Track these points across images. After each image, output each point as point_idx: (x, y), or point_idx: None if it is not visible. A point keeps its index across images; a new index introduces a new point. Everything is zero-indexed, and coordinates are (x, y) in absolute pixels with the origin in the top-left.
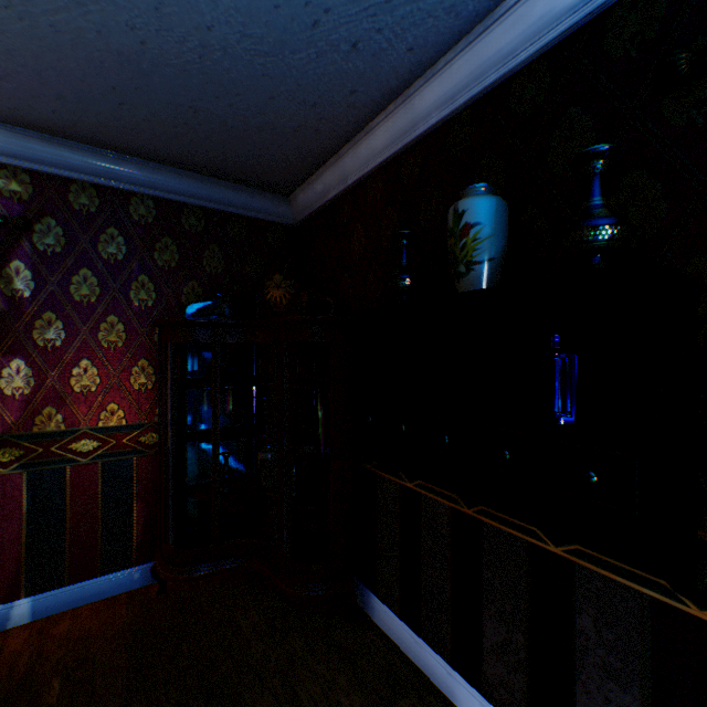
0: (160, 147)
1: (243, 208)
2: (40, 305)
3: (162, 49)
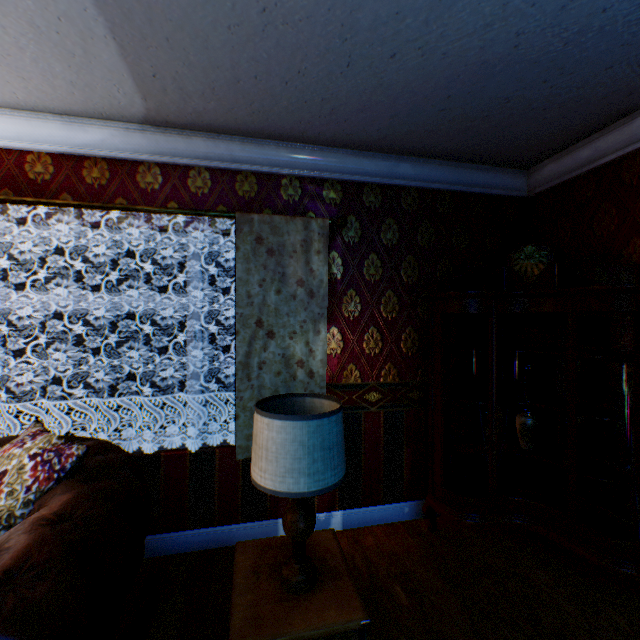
0: (441, 143)
1: (485, 186)
2: (346, 284)
3: (530, 47)
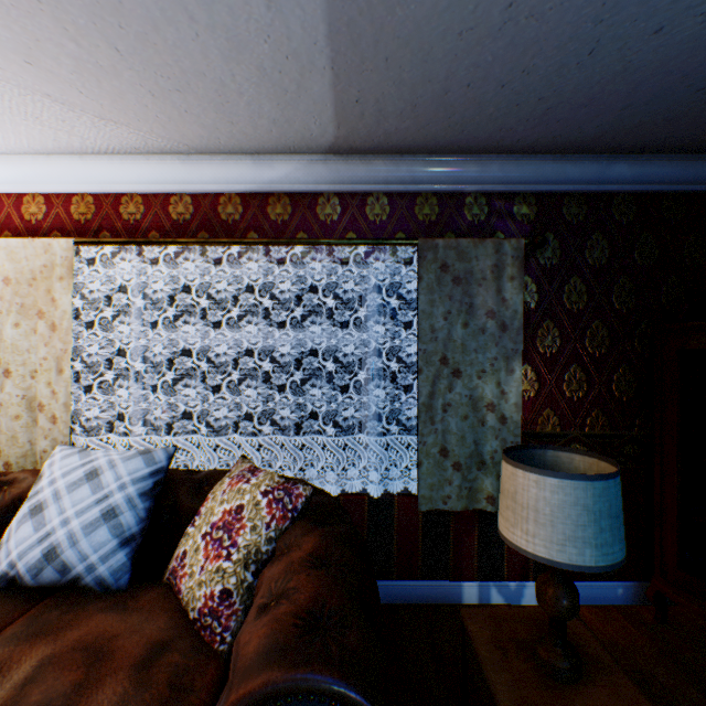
0: (680, 132)
1: None
2: (540, 315)
3: None
